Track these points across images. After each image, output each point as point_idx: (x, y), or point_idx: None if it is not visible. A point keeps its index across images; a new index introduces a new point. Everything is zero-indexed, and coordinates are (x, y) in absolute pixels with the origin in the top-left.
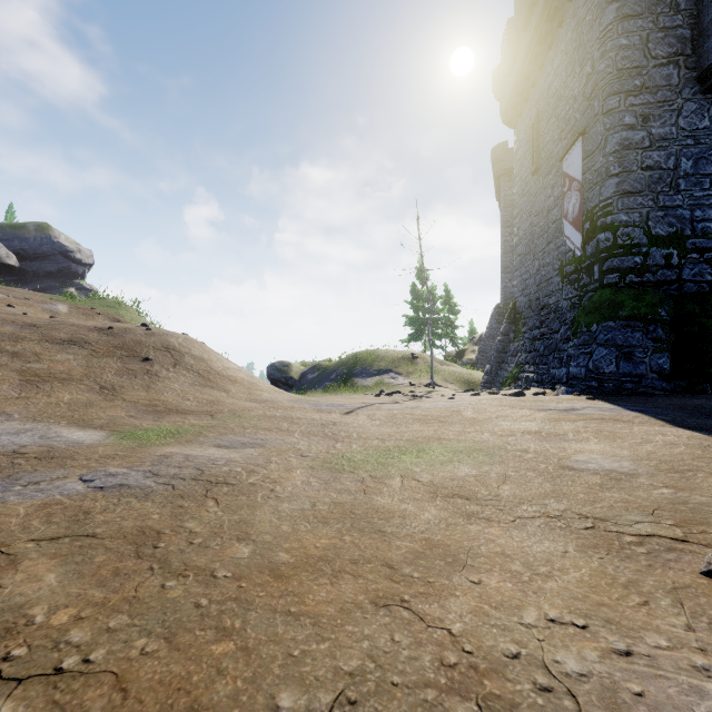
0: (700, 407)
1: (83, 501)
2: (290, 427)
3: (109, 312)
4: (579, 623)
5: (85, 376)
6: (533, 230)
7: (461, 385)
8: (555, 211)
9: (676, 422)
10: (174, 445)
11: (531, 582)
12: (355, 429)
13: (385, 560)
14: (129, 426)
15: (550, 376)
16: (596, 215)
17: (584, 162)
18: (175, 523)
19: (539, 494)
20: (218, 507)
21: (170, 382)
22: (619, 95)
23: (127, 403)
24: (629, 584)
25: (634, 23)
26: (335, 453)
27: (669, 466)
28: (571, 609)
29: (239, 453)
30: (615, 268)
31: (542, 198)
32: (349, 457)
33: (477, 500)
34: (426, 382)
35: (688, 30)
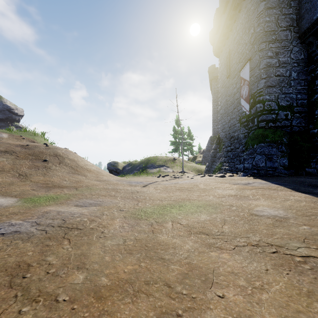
0: (303, 182)
1: None
2: (116, 194)
3: (29, 137)
4: None
5: (11, 169)
6: (227, 103)
7: (195, 172)
8: (237, 94)
9: (296, 189)
10: (52, 205)
11: (253, 294)
12: (148, 195)
13: (165, 280)
14: (31, 195)
15: (235, 168)
16: (256, 96)
17: (250, 72)
18: (41, 257)
19: (243, 230)
20: (69, 245)
21: (57, 171)
22: (265, 42)
23: (32, 182)
24: (309, 293)
25: (272, 11)
26: (137, 208)
27: (302, 213)
28: (282, 316)
29: (87, 209)
30: (264, 120)
31: (231, 88)
32: (145, 211)
33: (212, 235)
34: (180, 170)
35: (294, 15)
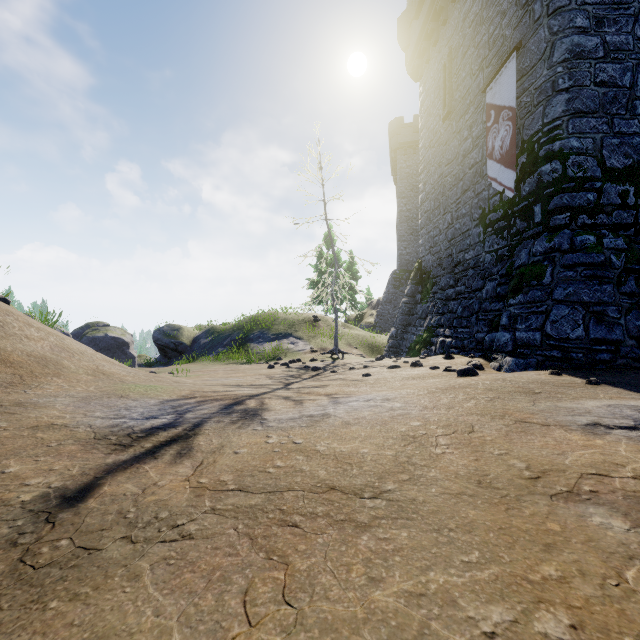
0: None
1: None
2: None
3: None
4: None
5: None
6: (444, 182)
7: (365, 349)
8: (474, 154)
9: None
10: None
11: None
12: None
13: None
14: None
15: (474, 341)
16: (538, 142)
17: (518, 84)
18: None
19: None
20: None
21: None
22: None
23: None
24: None
25: None
26: None
27: None
28: None
29: None
30: (565, 207)
31: (456, 143)
32: None
33: None
34: (329, 347)
35: None
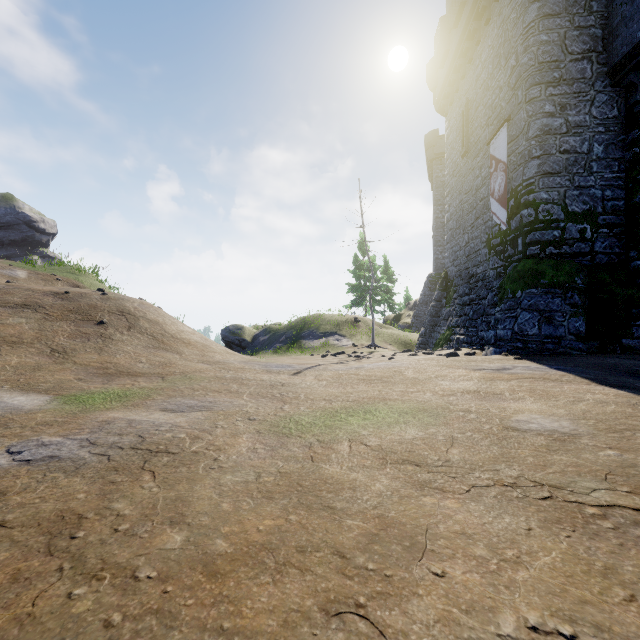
0: (615, 366)
1: (3, 478)
2: (240, 389)
3: (69, 277)
4: (565, 631)
5: (36, 339)
6: (463, 207)
7: (398, 346)
8: (483, 190)
9: (599, 380)
10: (118, 409)
11: (500, 572)
12: (303, 390)
13: (336, 546)
14: (76, 390)
15: (478, 338)
16: (520, 193)
17: (509, 146)
18: (102, 504)
19: (488, 458)
20: (154, 482)
21: (124, 344)
22: (540, 85)
23: (77, 366)
24: (607, 571)
25: (553, 22)
26: (283, 415)
27: (606, 425)
28: (552, 609)
29: (185, 417)
30: (537, 241)
31: (471, 178)
32: (297, 420)
33: (428, 466)
34: (368, 343)
35: (599, 30)
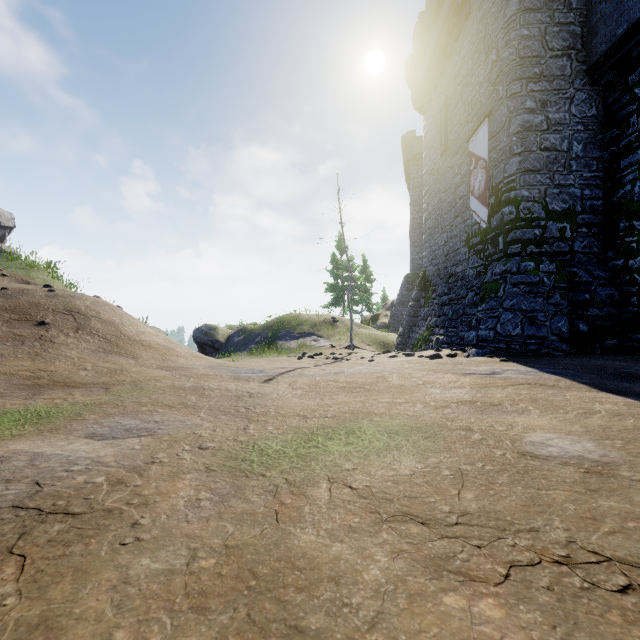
0: (603, 368)
1: None
2: (198, 402)
3: (17, 273)
4: None
5: None
6: (441, 206)
7: (377, 346)
8: (462, 188)
9: (598, 385)
10: (27, 437)
11: None
12: (273, 403)
13: None
14: None
15: (458, 338)
16: (501, 190)
17: (489, 143)
18: None
19: (516, 507)
20: (16, 582)
21: (67, 348)
22: (521, 80)
23: None
24: None
25: (534, 16)
26: (244, 441)
27: (639, 448)
28: None
29: (115, 447)
30: (518, 239)
31: (450, 176)
32: (262, 448)
33: (439, 524)
34: (346, 344)
35: (578, 27)
